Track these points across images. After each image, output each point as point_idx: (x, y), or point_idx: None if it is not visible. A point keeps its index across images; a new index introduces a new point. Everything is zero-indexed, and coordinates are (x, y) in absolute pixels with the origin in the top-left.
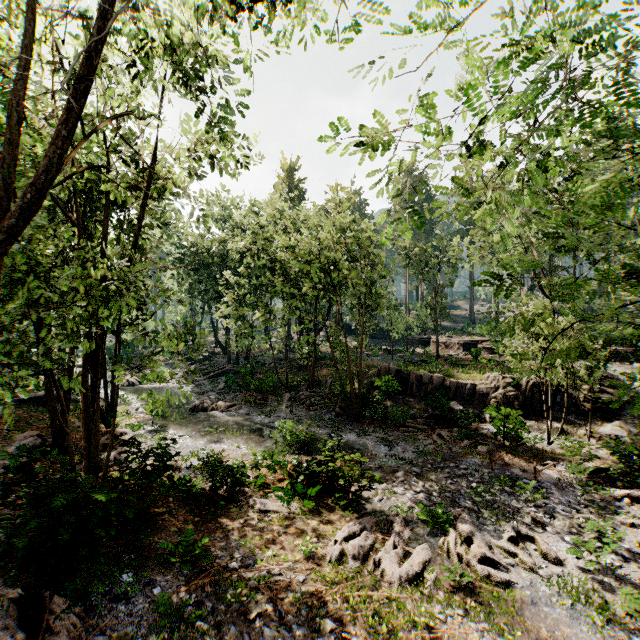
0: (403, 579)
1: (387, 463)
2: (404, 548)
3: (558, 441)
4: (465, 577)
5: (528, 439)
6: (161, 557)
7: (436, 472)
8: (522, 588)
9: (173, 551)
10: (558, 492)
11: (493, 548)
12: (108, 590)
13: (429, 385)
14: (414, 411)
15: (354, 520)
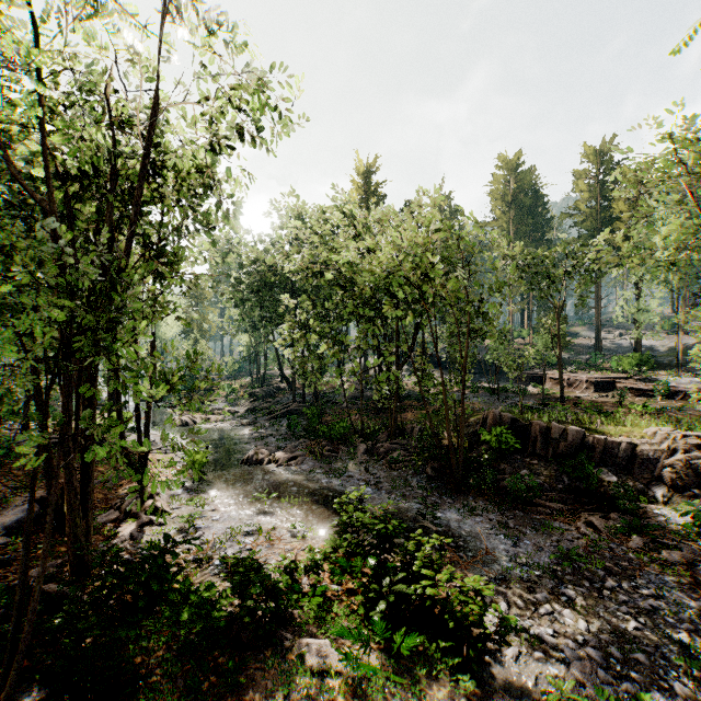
0: None
1: (514, 572)
2: None
3: None
4: None
5: None
6: None
7: (602, 599)
8: None
9: None
10: None
11: None
12: None
13: (561, 442)
14: (541, 479)
15: None
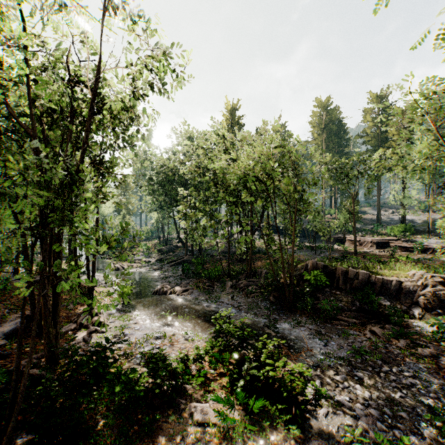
0: None
1: (325, 362)
2: None
3: None
4: None
5: None
6: None
7: (380, 378)
8: None
9: None
10: None
11: None
12: None
13: (355, 280)
14: (342, 304)
15: (300, 444)
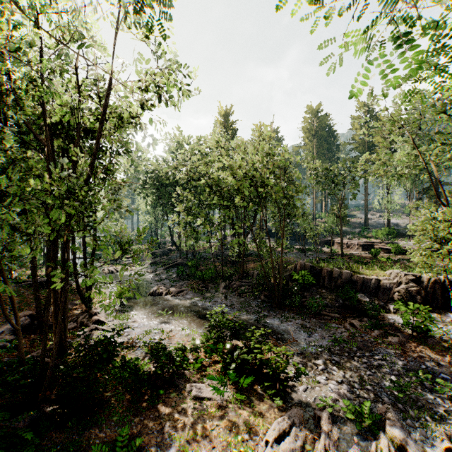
0: None
1: (308, 350)
2: None
3: None
4: None
5: (434, 331)
6: None
7: (354, 361)
8: None
9: None
10: None
11: None
12: None
13: (338, 279)
14: (326, 301)
15: (282, 411)
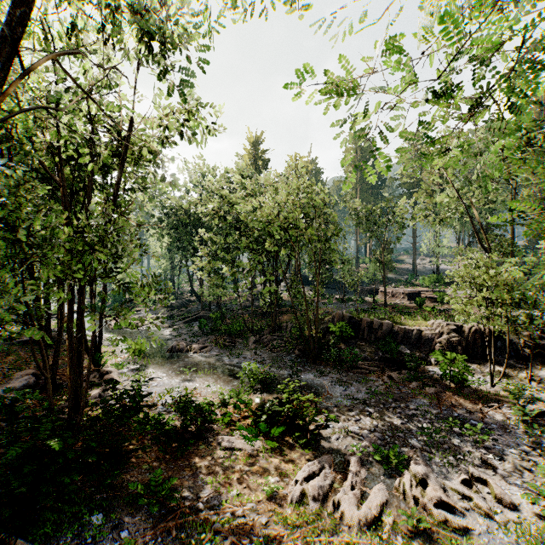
0: (362, 522)
1: (342, 403)
2: (361, 488)
3: (500, 383)
4: (423, 522)
5: (472, 381)
6: (131, 497)
7: (388, 412)
8: (479, 534)
9: (142, 491)
10: (505, 434)
11: (447, 490)
12: (77, 533)
13: (379, 331)
14: (366, 354)
15: (313, 458)
